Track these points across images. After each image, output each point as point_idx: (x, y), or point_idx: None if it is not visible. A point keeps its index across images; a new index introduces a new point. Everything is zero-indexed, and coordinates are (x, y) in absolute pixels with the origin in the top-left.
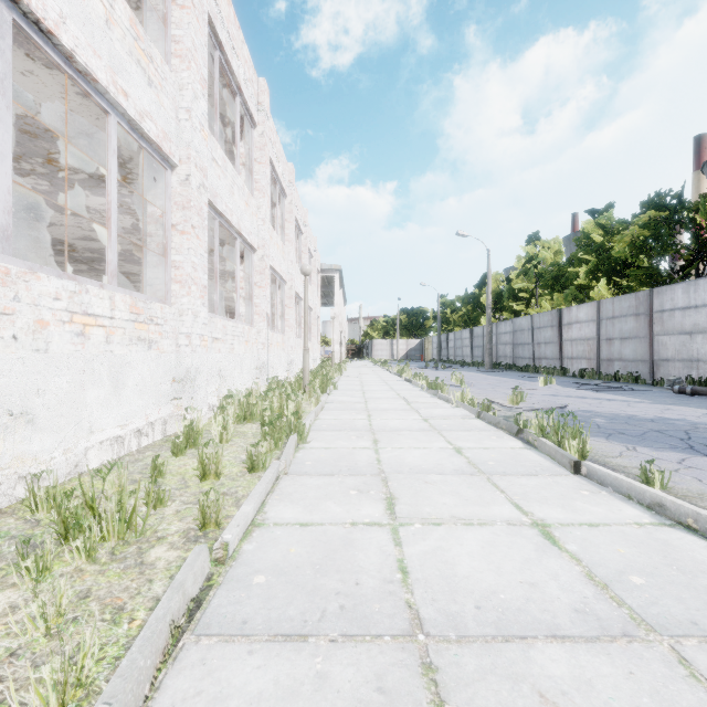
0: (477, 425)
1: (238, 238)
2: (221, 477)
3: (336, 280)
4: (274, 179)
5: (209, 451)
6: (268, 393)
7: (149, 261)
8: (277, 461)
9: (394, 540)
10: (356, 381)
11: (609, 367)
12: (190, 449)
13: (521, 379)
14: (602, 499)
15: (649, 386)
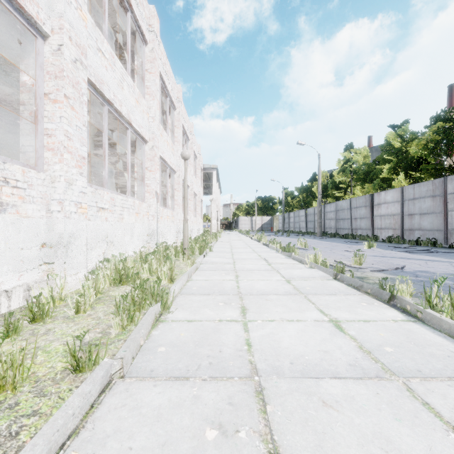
0: (339, 288)
1: (129, 128)
2: (26, 385)
3: (214, 175)
4: (165, 93)
5: (55, 326)
6: (148, 256)
7: (22, 129)
8: (109, 359)
9: None
10: (227, 245)
11: (410, 235)
12: (38, 322)
13: (347, 243)
14: None
15: (446, 248)
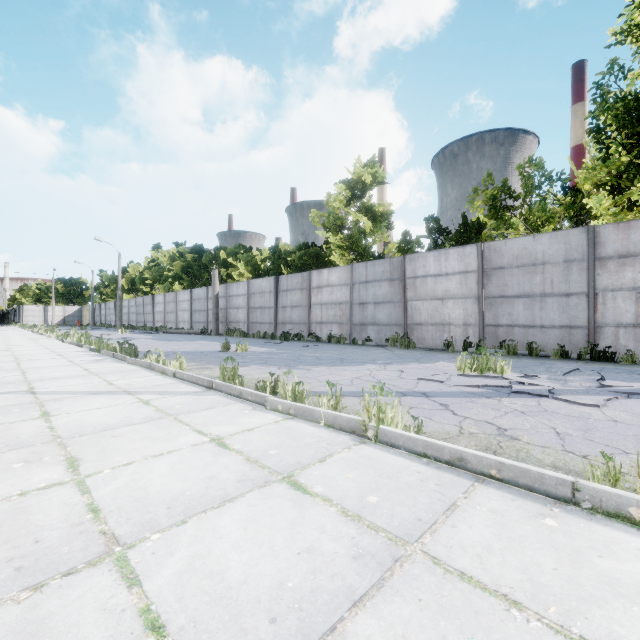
0: (53, 340)
1: None
2: None
3: None
4: None
5: None
6: None
7: None
8: None
9: (9, 346)
10: None
11: (168, 325)
12: None
13: None
14: (61, 343)
15: None
